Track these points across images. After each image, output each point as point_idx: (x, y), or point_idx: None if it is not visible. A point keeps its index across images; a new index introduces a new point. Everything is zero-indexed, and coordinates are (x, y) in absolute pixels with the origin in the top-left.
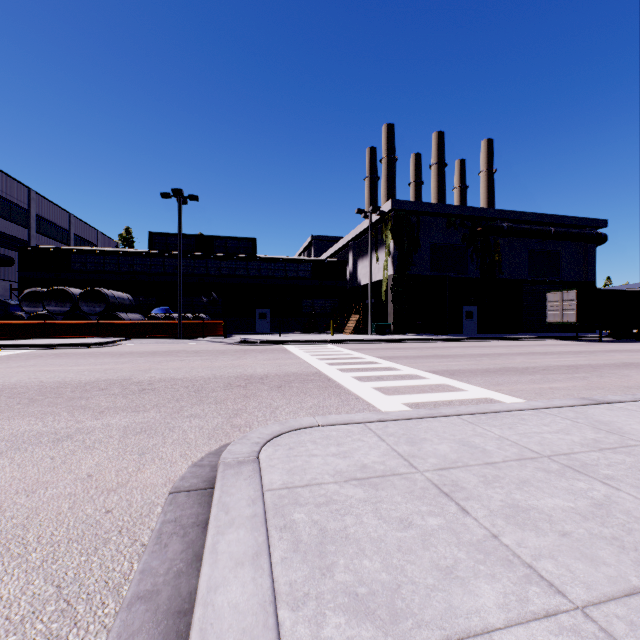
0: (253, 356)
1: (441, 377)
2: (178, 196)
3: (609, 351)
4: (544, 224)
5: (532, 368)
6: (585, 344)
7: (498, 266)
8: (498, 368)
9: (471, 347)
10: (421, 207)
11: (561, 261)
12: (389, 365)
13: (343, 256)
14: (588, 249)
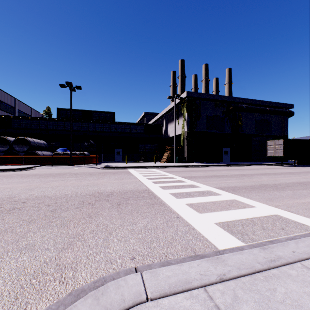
0: (108, 177)
1: (229, 193)
2: (70, 86)
3: (307, 172)
4: (263, 106)
5: (279, 185)
6: (289, 168)
7: (240, 127)
8: (259, 185)
9: (231, 170)
10: (202, 95)
11: (271, 125)
12: (191, 183)
13: (160, 122)
14: (284, 119)
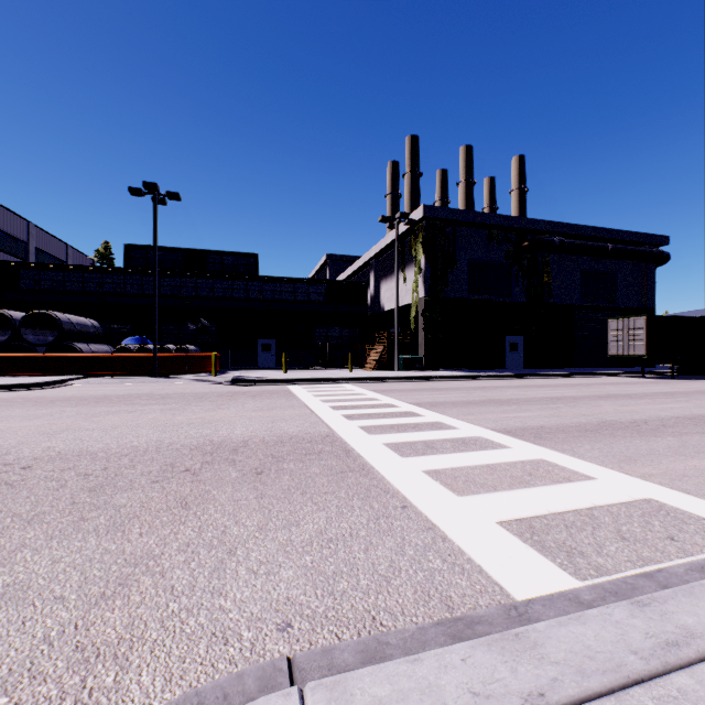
0: (240, 403)
1: (526, 443)
2: (153, 193)
3: (704, 392)
4: (599, 240)
5: (644, 423)
6: (661, 382)
7: (547, 288)
8: (596, 423)
9: (528, 387)
10: (458, 215)
11: (617, 284)
12: (435, 418)
13: (363, 277)
14: (647, 270)
